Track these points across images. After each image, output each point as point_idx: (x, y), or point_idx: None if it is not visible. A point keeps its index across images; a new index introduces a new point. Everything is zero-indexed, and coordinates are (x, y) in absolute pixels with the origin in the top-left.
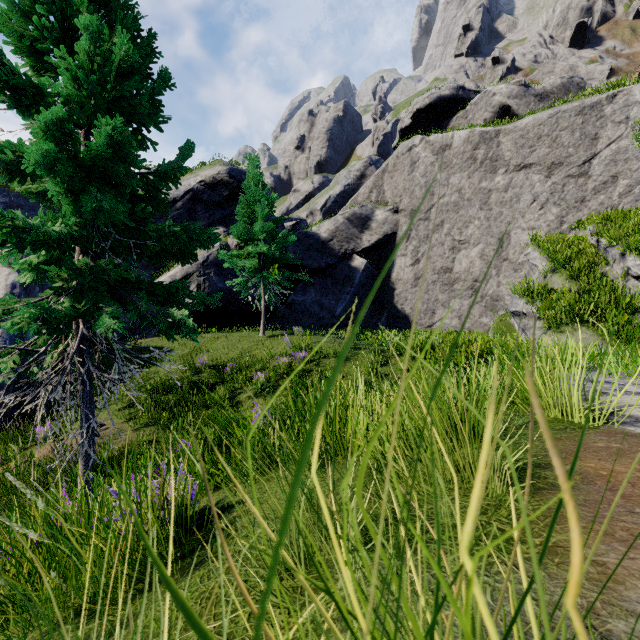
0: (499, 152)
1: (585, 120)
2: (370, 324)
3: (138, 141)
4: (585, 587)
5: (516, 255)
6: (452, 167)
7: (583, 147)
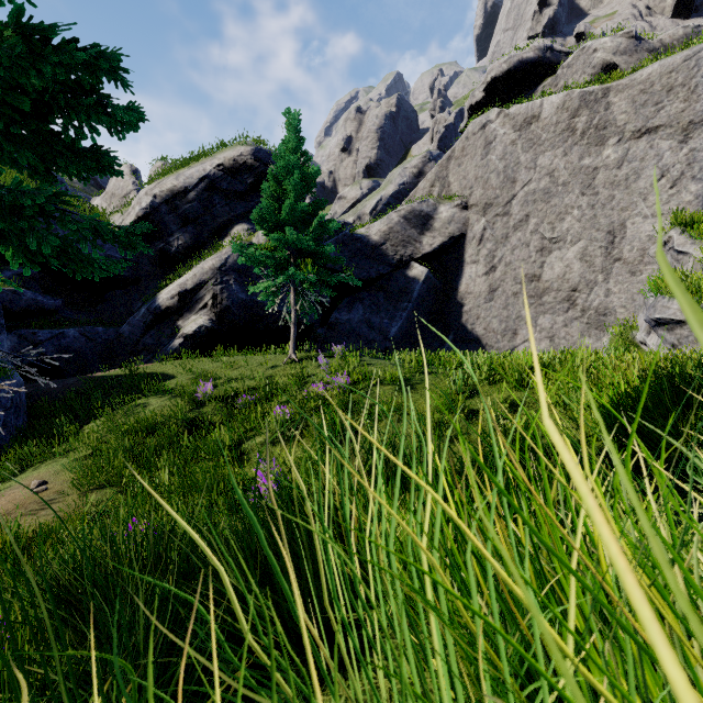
0: (609, 116)
1: None
2: (432, 349)
3: None
4: None
5: (634, 252)
6: (541, 144)
7: None
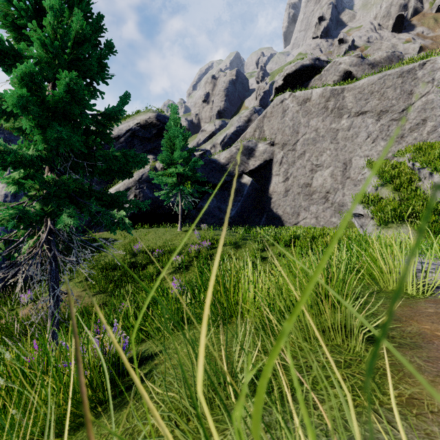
0: (344, 103)
1: (404, 81)
2: (254, 222)
3: (91, 92)
4: None
5: (356, 174)
6: (311, 114)
7: (402, 99)
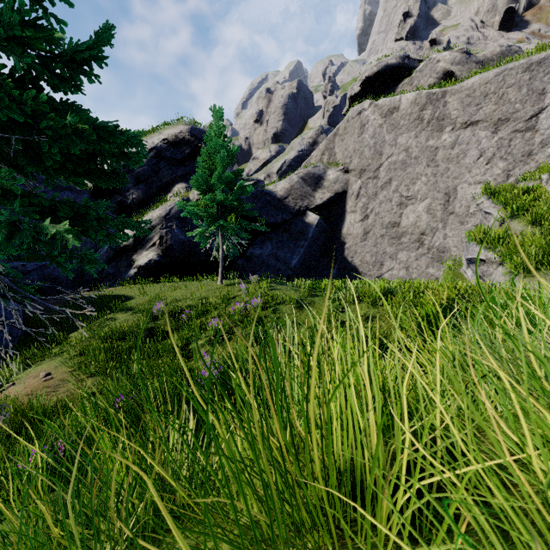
0: (446, 111)
1: (532, 76)
2: (322, 275)
3: (47, 29)
4: None
5: (462, 208)
6: (400, 128)
7: (530, 102)
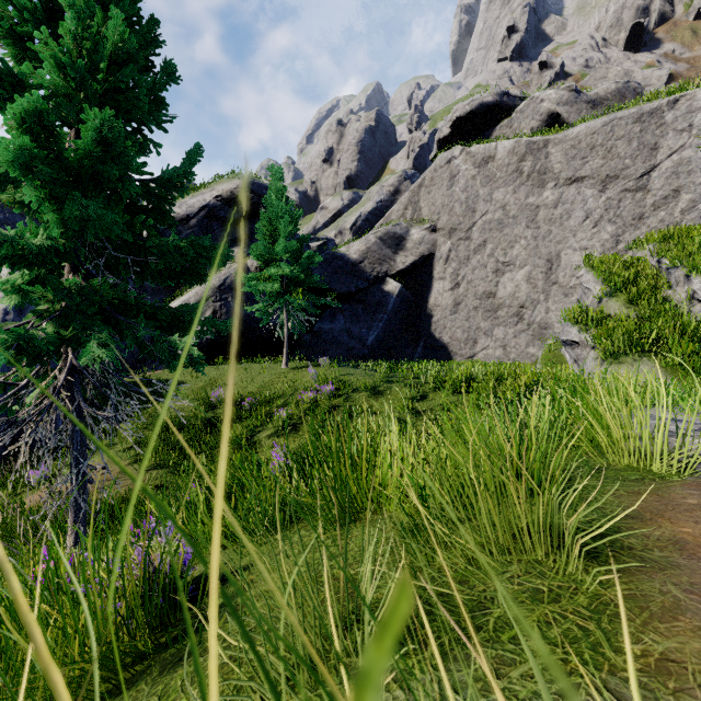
0: (548, 164)
1: (643, 128)
2: (405, 355)
3: (139, 144)
4: None
5: (567, 278)
6: (496, 181)
7: (641, 158)
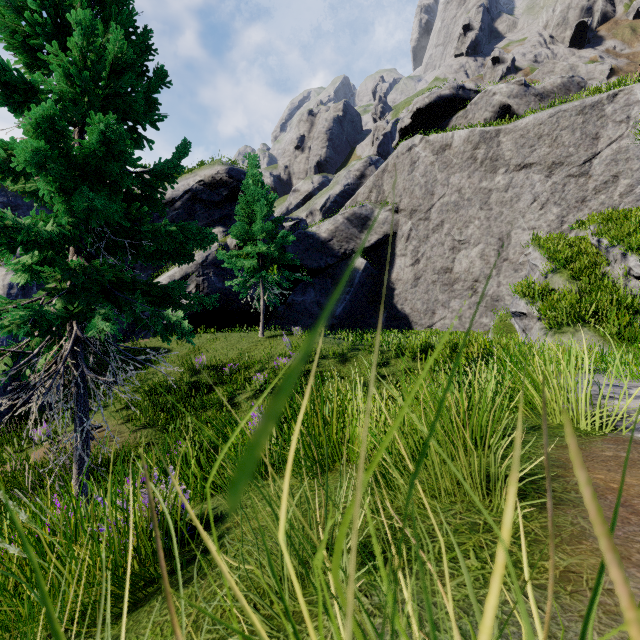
0: (499, 152)
1: (586, 119)
2: (370, 324)
3: (134, 140)
4: (602, 622)
5: (516, 255)
6: (452, 167)
7: (584, 147)
